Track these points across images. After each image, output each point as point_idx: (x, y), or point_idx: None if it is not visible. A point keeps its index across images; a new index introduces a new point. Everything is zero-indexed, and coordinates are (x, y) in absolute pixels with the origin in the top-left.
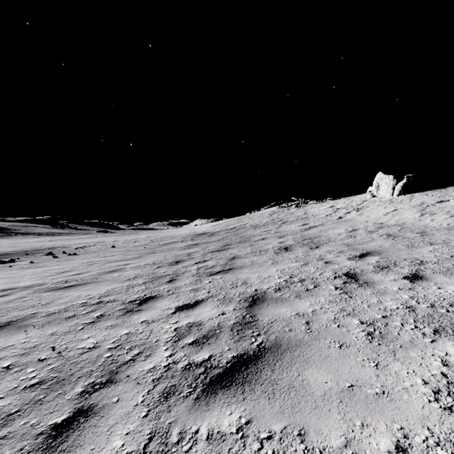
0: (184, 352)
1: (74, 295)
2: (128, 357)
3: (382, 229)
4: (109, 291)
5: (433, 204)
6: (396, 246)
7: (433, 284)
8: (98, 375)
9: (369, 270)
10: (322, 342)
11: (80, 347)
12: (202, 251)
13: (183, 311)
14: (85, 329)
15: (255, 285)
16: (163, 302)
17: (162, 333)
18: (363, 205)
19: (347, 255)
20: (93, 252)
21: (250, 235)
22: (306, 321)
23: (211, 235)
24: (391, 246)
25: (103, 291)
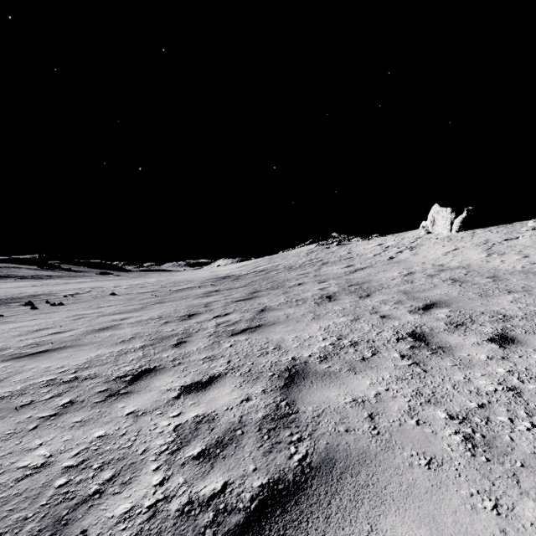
0: (183, 476)
1: (42, 367)
2: (93, 487)
3: (444, 272)
4: (92, 360)
5: (500, 242)
6: (466, 294)
7: (532, 351)
8: (33, 530)
9: (441, 329)
10: (398, 454)
11: (21, 465)
12: (224, 300)
13: (190, 393)
14: (39, 428)
15: (292, 351)
16: (164, 379)
17: (154, 435)
18: (417, 243)
19: (408, 307)
20: (86, 301)
21: (283, 279)
22: (368, 414)
23: (235, 278)
24: (460, 294)
25: (84, 361)
